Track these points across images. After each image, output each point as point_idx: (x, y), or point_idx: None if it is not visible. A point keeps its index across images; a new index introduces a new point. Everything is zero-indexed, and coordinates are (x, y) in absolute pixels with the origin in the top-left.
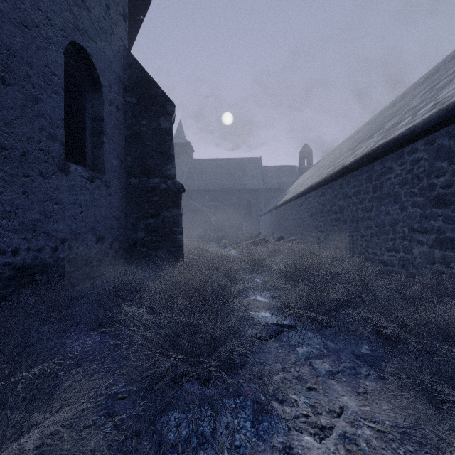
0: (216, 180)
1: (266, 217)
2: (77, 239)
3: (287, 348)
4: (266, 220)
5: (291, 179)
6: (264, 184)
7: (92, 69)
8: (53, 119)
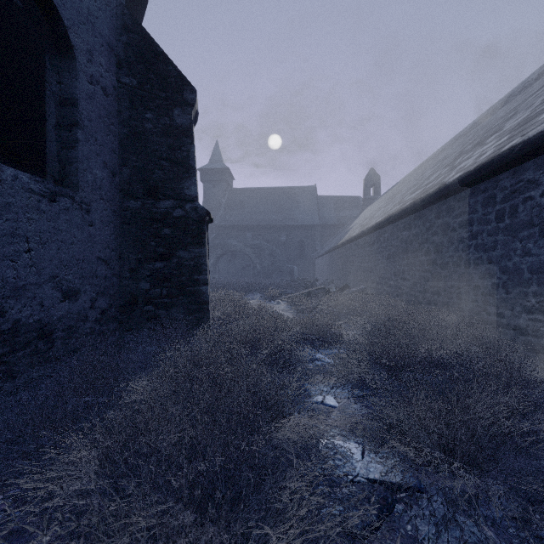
0: (261, 214)
1: (324, 260)
2: (18, 297)
3: None
4: (323, 263)
5: (353, 212)
6: (320, 219)
7: (56, 18)
8: None
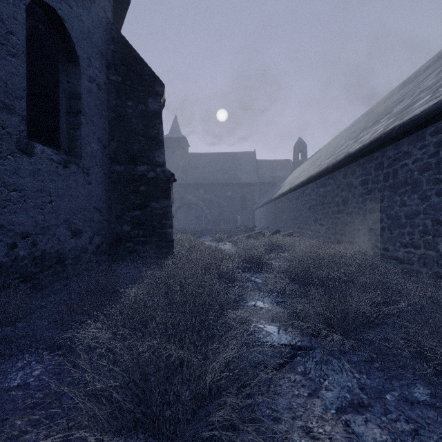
0: (211, 174)
1: (261, 211)
2: (44, 234)
3: (306, 387)
4: (260, 214)
5: (285, 173)
6: (258, 178)
7: (67, 37)
8: (10, 87)
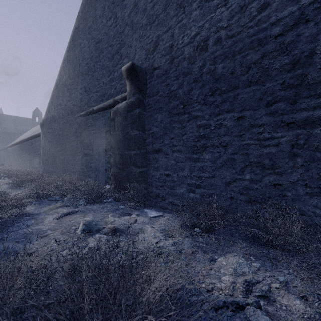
0: None
1: (1, 153)
2: None
3: None
4: (1, 155)
5: (27, 128)
6: (1, 128)
7: None
8: None
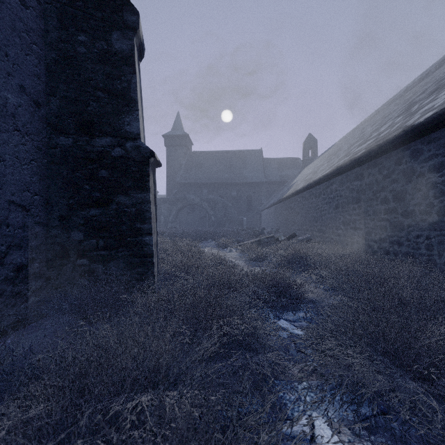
0: (215, 173)
1: (269, 212)
2: None
3: None
4: (268, 215)
5: (293, 172)
6: (265, 177)
7: None
8: None
